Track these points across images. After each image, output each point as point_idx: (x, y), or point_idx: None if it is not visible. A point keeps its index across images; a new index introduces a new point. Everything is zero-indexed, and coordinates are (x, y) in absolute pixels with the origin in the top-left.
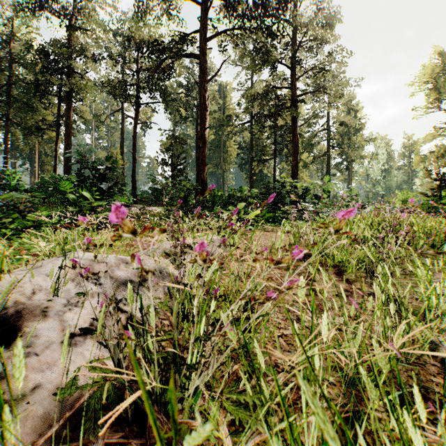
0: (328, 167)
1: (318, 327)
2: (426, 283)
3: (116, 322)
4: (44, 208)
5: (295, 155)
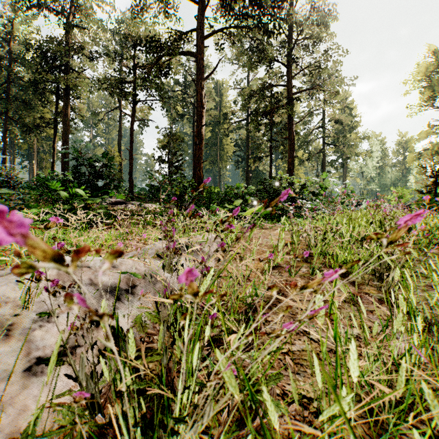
0: (323, 164)
1: (345, 362)
2: None
3: (89, 347)
4: (35, 205)
5: (291, 152)
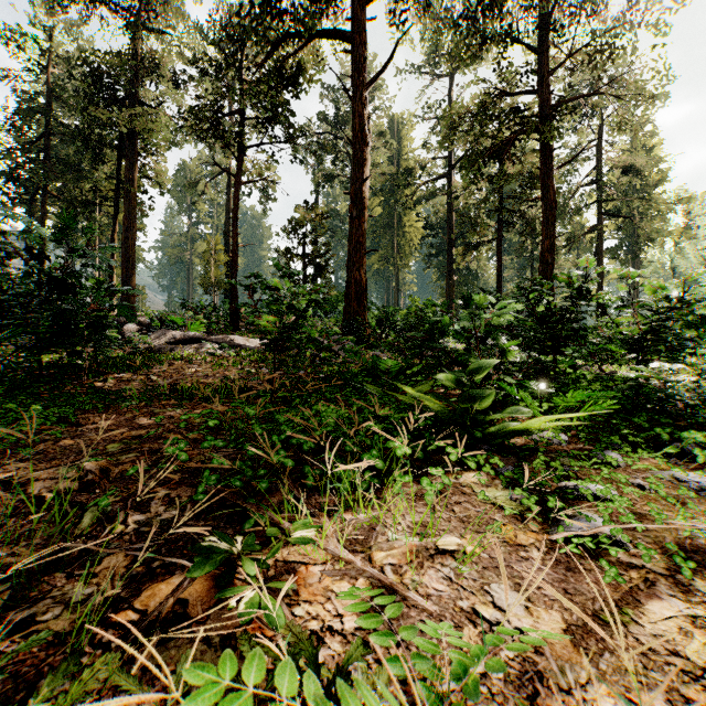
0: (599, 254)
1: None
2: None
3: None
4: None
5: (549, 228)
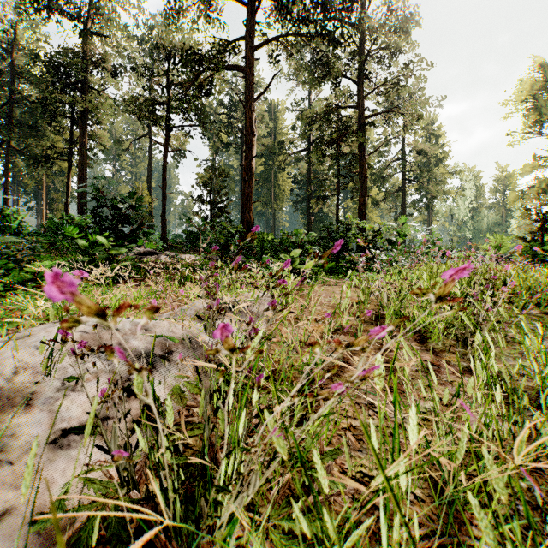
0: (403, 205)
1: (403, 428)
2: (536, 355)
3: (123, 416)
4: (48, 256)
5: (363, 191)
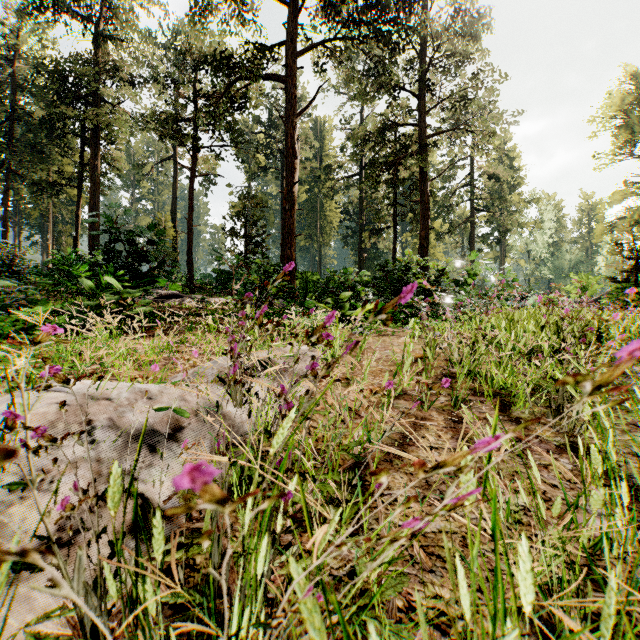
0: (472, 240)
1: (509, 573)
2: None
3: (92, 538)
4: (44, 300)
5: (425, 222)
